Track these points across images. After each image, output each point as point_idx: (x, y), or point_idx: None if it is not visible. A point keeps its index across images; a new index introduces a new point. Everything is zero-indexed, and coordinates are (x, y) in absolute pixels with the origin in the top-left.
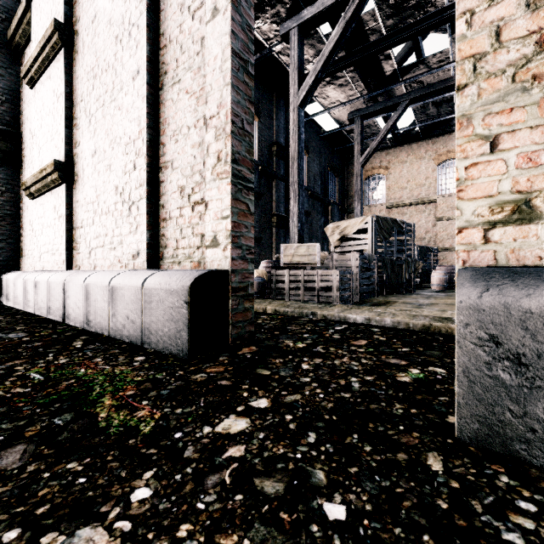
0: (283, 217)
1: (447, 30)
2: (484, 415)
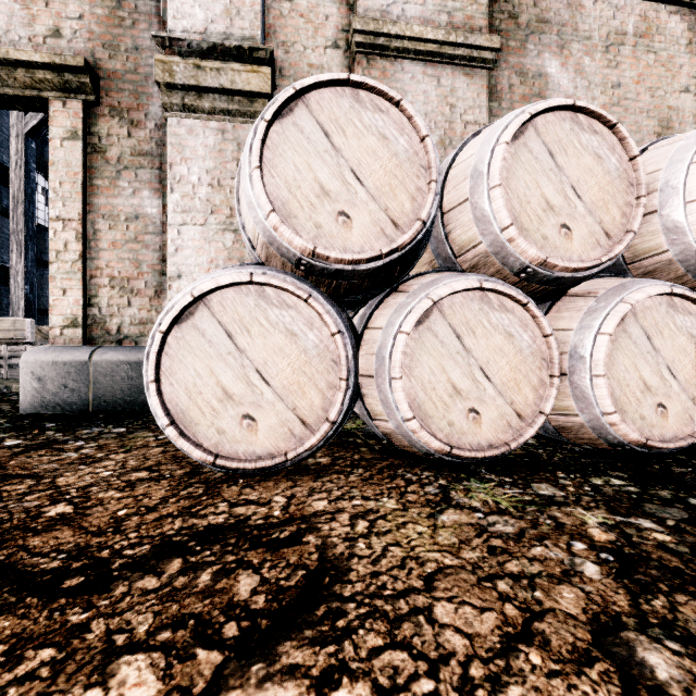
0: (8, 268)
1: None
2: (29, 401)
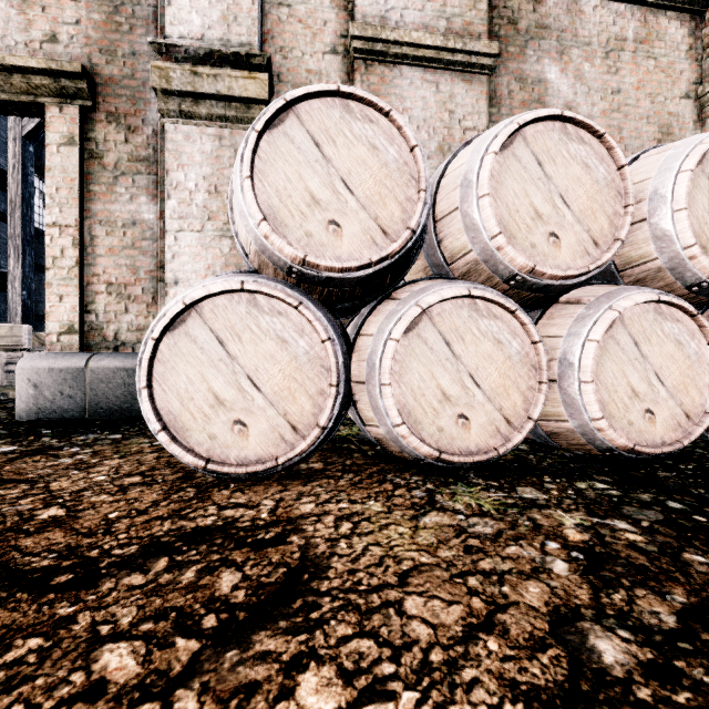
0: (5, 274)
1: None
2: (26, 407)
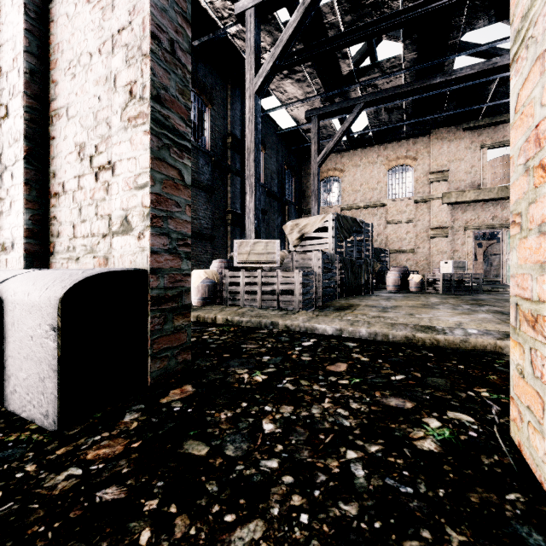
0: (239, 214)
1: (399, 38)
2: None
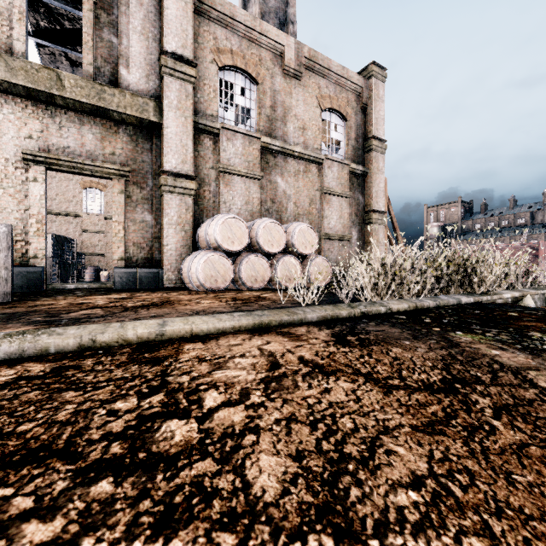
0: None
1: None
2: (117, 285)
